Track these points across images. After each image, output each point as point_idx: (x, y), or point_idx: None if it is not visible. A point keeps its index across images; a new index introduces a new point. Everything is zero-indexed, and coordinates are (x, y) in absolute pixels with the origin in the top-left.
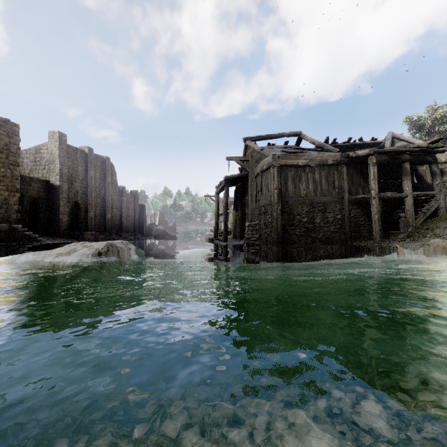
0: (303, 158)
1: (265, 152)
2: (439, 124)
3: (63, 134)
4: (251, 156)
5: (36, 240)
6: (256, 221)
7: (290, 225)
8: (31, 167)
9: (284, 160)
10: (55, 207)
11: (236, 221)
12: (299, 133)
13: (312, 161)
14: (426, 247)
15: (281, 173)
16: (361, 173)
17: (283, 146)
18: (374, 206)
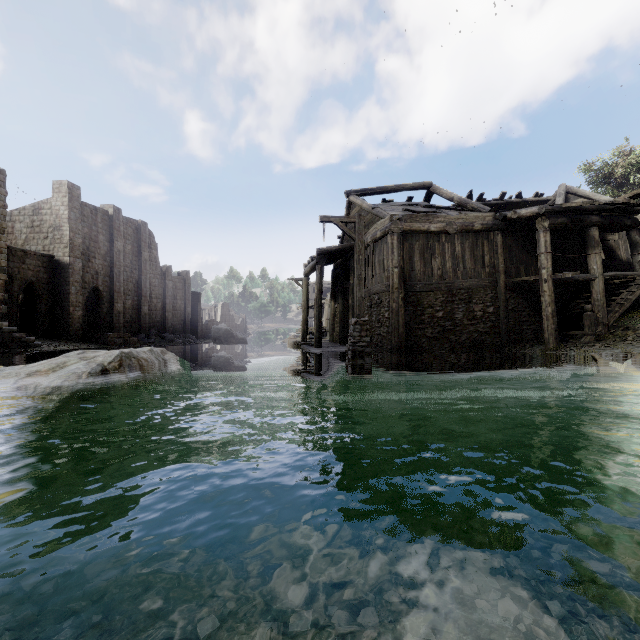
0: (437, 221)
1: (378, 212)
2: (632, 174)
3: (75, 186)
4: (359, 216)
5: (31, 345)
6: (365, 316)
7: (417, 323)
8: (26, 236)
9: (408, 224)
10: (63, 295)
11: (334, 317)
12: (430, 185)
13: (451, 225)
14: (639, 358)
15: (404, 243)
16: (523, 244)
17: (406, 203)
18: (545, 293)
